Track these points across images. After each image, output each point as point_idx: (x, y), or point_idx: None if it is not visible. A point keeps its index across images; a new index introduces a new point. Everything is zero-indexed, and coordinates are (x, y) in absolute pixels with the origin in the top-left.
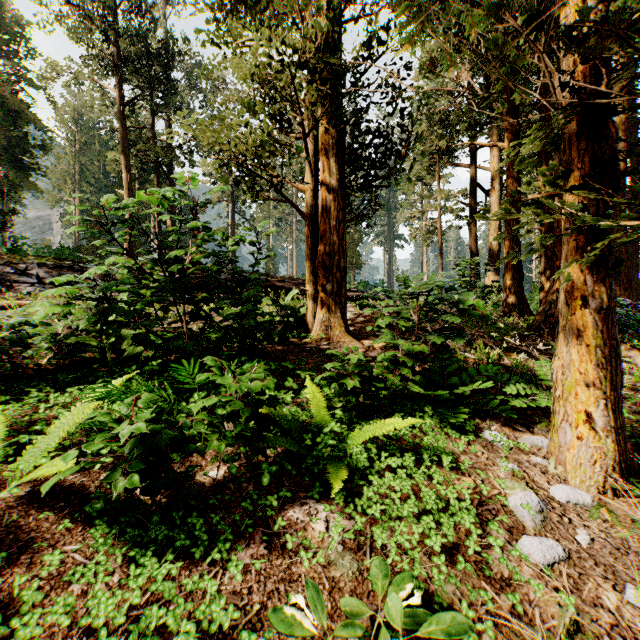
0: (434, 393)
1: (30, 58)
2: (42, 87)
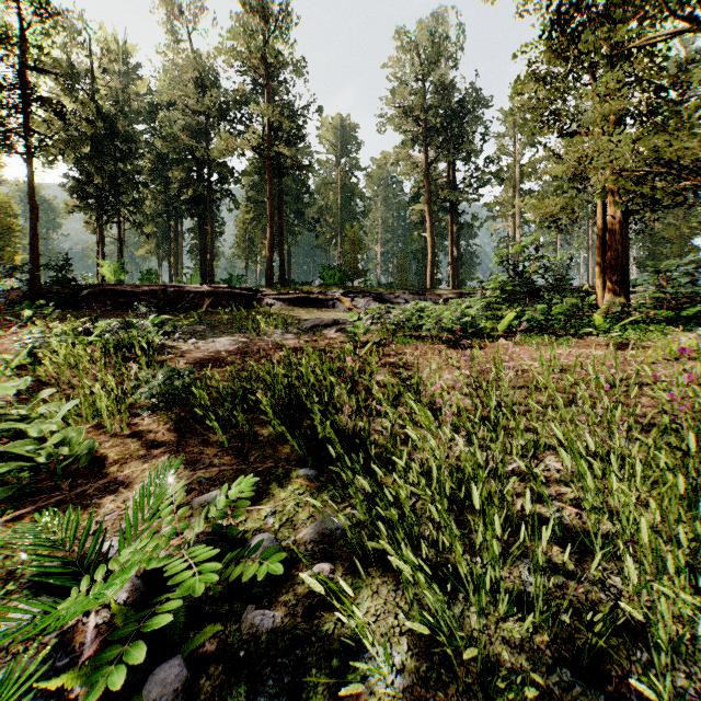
0: (666, 315)
1: (357, 150)
2: (364, 168)
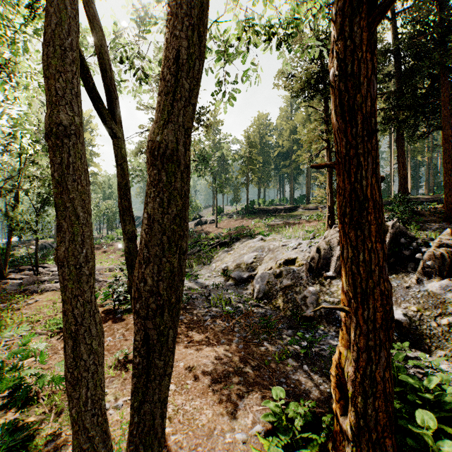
0: None
1: None
2: None
